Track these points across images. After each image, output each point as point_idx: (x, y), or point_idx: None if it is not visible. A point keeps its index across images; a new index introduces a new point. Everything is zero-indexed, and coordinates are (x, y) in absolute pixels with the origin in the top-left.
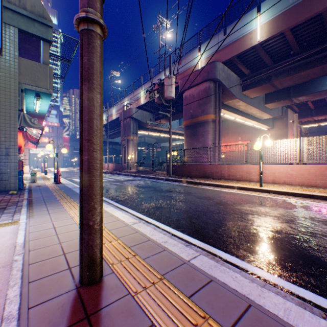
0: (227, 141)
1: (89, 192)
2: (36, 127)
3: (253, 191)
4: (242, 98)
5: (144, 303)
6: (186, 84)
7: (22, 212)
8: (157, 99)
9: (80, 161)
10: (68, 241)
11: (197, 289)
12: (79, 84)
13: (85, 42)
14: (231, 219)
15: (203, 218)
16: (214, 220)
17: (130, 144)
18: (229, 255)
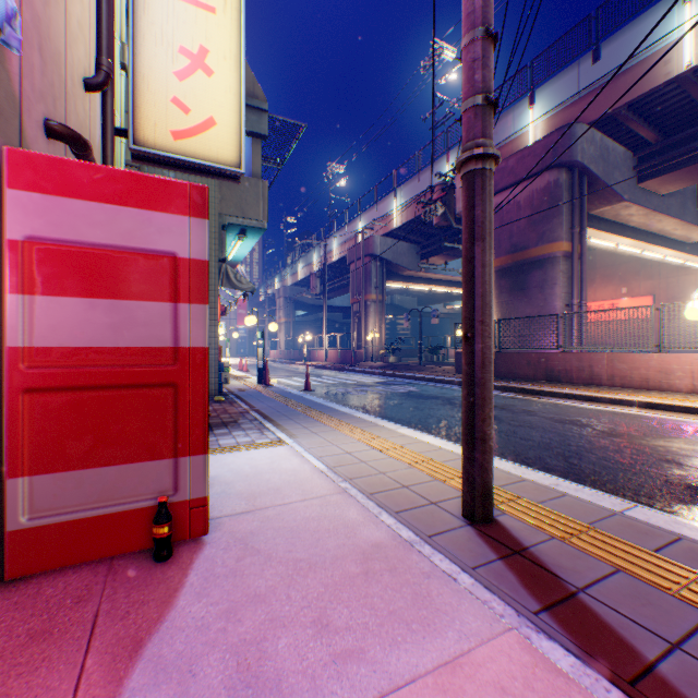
0: (590, 297)
1: (483, 394)
2: (243, 289)
3: (682, 414)
4: (638, 198)
5: (587, 548)
6: (500, 179)
7: (271, 429)
8: (437, 217)
9: (467, 351)
10: (391, 471)
11: (661, 545)
12: (465, 244)
13: (477, 187)
14: (654, 463)
15: (590, 458)
16: (617, 463)
17: (370, 310)
18: (679, 518)
